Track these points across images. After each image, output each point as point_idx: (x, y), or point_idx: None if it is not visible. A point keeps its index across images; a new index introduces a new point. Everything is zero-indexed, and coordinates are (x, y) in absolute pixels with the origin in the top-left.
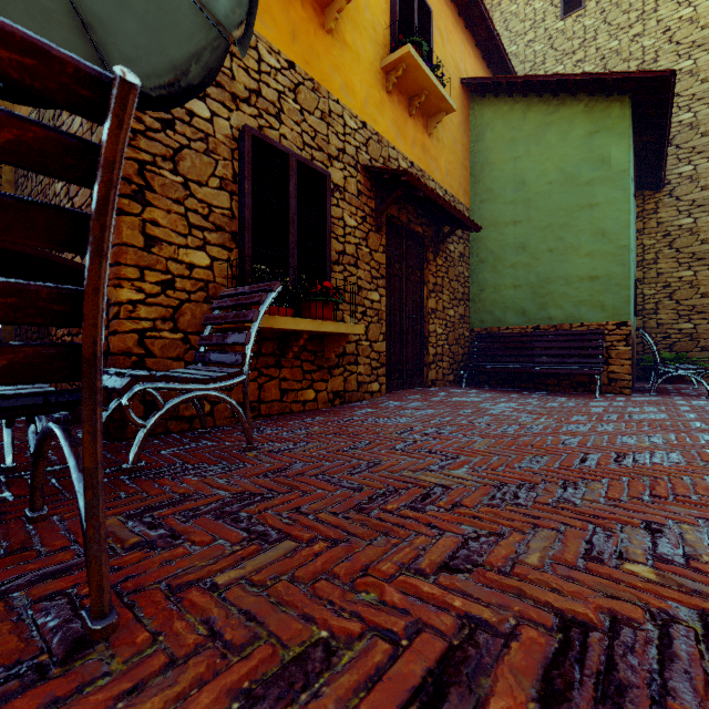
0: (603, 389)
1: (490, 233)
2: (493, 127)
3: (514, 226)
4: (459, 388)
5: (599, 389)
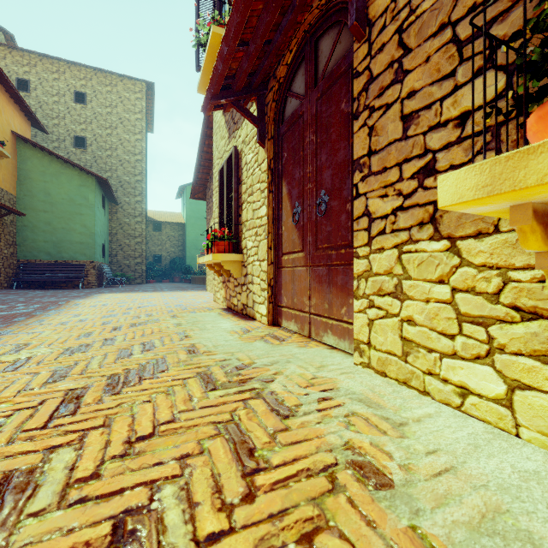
0: (86, 287)
1: (30, 212)
2: (32, 161)
3: (45, 213)
4: (12, 289)
5: (83, 286)
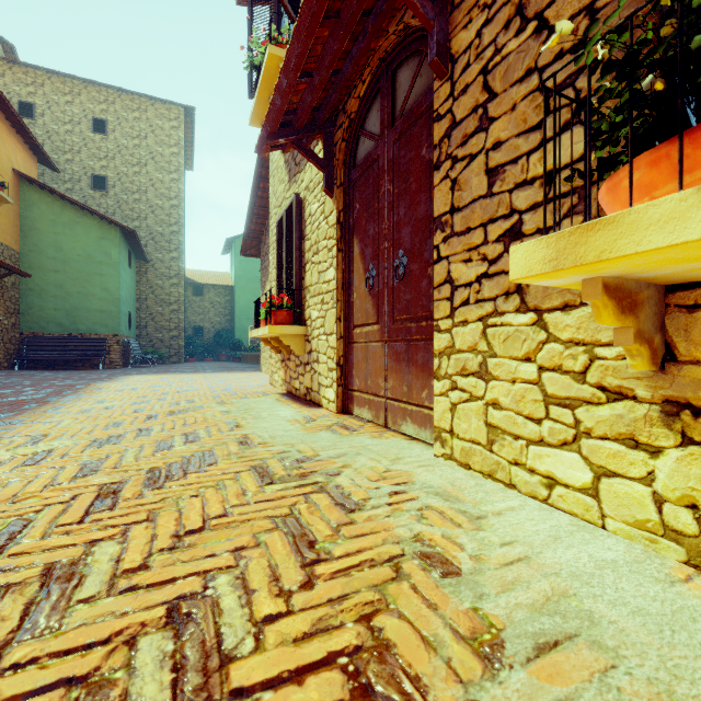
0: (107, 367)
1: (37, 273)
2: (40, 207)
3: (55, 273)
4: (14, 370)
5: (105, 366)
